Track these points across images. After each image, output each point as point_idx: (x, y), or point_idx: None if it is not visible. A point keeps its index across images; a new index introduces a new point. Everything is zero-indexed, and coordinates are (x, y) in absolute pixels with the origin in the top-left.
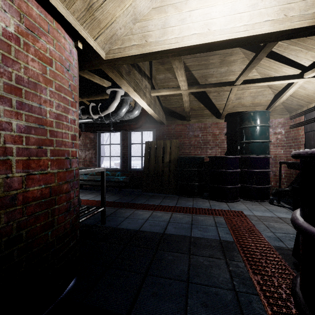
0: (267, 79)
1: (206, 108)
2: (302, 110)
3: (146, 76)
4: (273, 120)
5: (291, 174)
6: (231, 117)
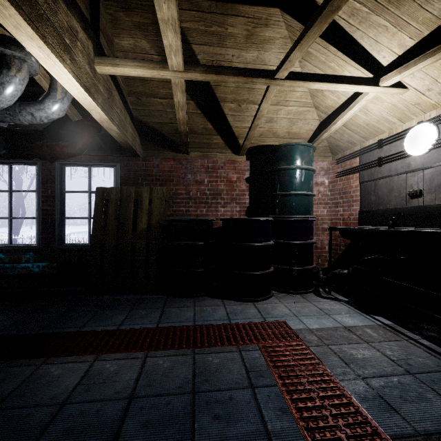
0: (329, 77)
1: (217, 131)
2: (353, 151)
3: (74, 6)
4: (314, 163)
5: (337, 245)
6: (255, 154)
